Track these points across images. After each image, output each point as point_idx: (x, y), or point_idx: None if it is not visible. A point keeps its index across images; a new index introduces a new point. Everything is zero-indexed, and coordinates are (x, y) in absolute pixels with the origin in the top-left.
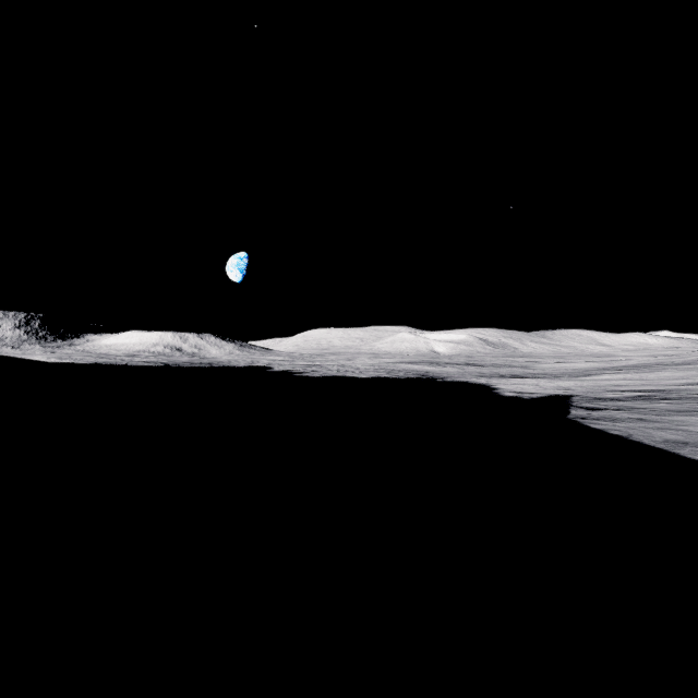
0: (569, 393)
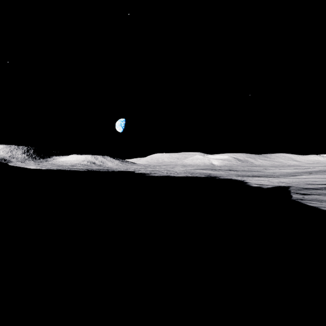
0: (287, 185)
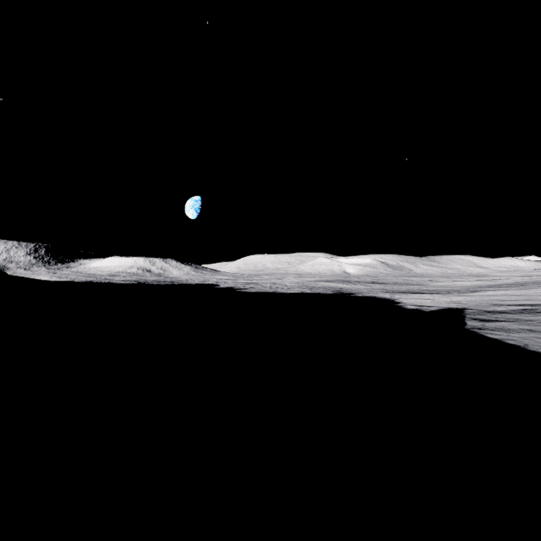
0: (462, 306)
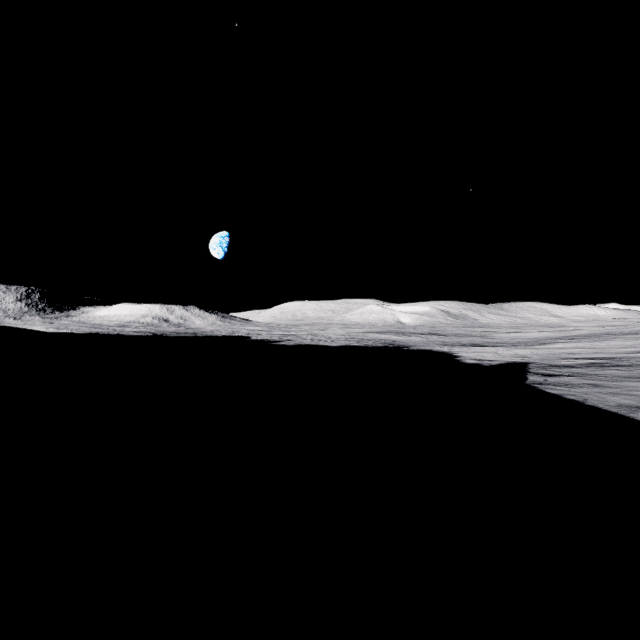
0: (526, 360)
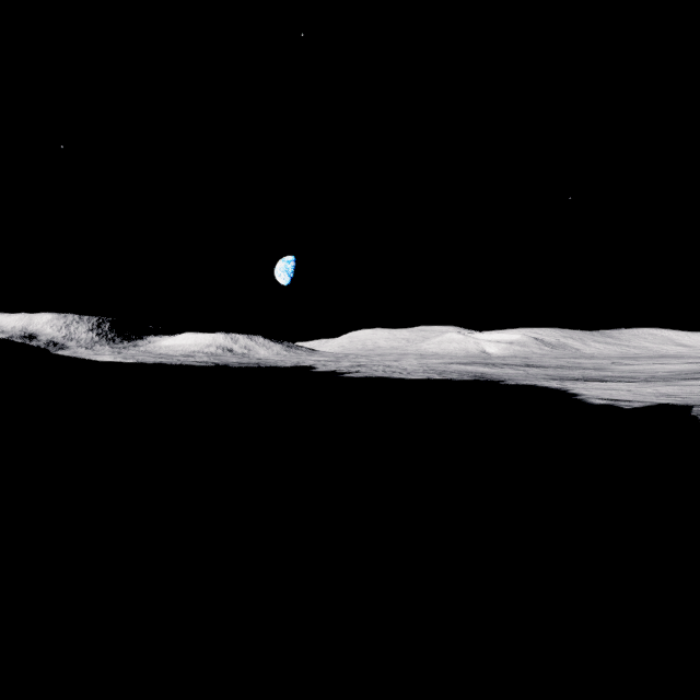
0: (683, 401)
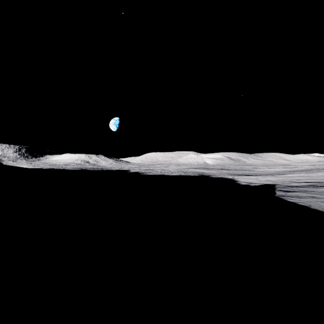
0: (274, 183)
